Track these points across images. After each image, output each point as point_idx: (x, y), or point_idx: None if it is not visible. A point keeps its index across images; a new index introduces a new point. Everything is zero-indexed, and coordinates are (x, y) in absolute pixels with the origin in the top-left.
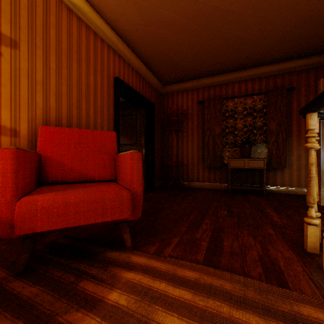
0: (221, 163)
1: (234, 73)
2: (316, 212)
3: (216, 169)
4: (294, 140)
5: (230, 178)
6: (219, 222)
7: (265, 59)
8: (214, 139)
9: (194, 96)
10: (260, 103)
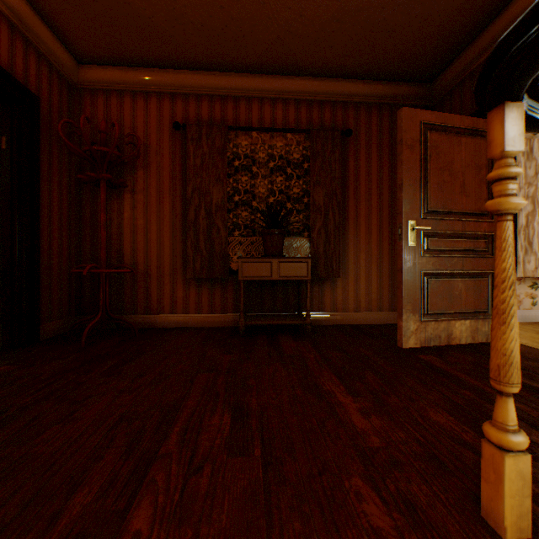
0: (225, 270)
1: (251, 76)
2: (520, 435)
3: (216, 282)
4: (351, 227)
5: (243, 303)
6: (196, 509)
7: (309, 62)
8: (210, 215)
9: (164, 110)
10: (298, 151)
